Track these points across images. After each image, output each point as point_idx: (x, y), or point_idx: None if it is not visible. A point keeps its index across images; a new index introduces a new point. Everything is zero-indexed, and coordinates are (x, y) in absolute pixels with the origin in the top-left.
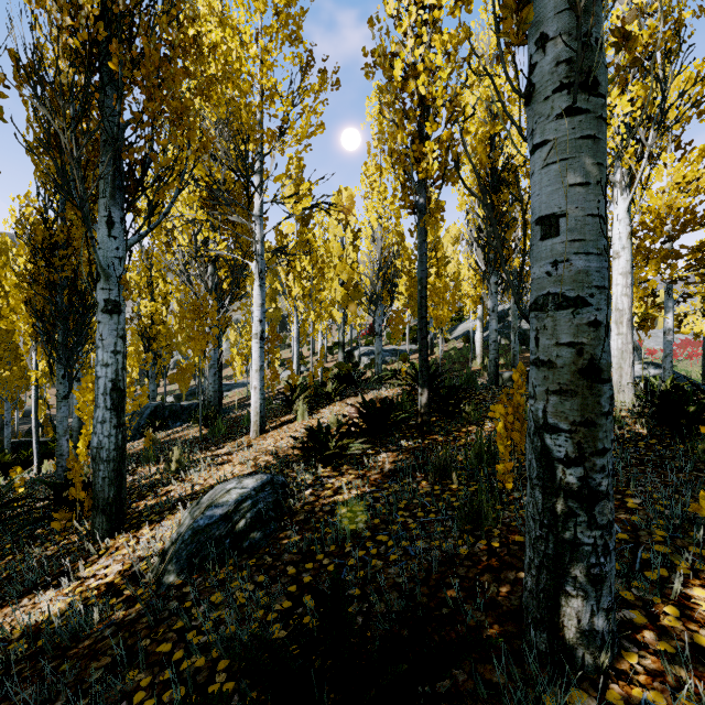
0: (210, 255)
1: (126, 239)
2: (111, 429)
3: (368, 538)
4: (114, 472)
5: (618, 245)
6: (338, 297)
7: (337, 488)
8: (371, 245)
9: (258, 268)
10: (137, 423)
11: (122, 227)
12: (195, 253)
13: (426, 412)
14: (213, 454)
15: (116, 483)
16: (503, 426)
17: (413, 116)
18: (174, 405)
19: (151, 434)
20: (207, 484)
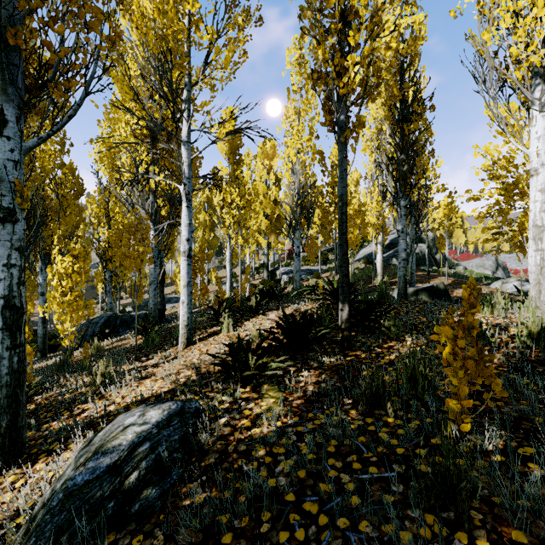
0: (150, 185)
1: (20, 140)
2: (3, 351)
3: (292, 503)
4: (7, 398)
5: (537, 162)
6: (263, 227)
7: (256, 416)
8: (291, 176)
9: (185, 189)
10: (92, 331)
11: (19, 128)
12: (137, 184)
13: (347, 328)
14: (141, 365)
15: (10, 410)
16: (451, 352)
17: (335, 29)
18: (125, 315)
19: (96, 342)
20: (124, 402)
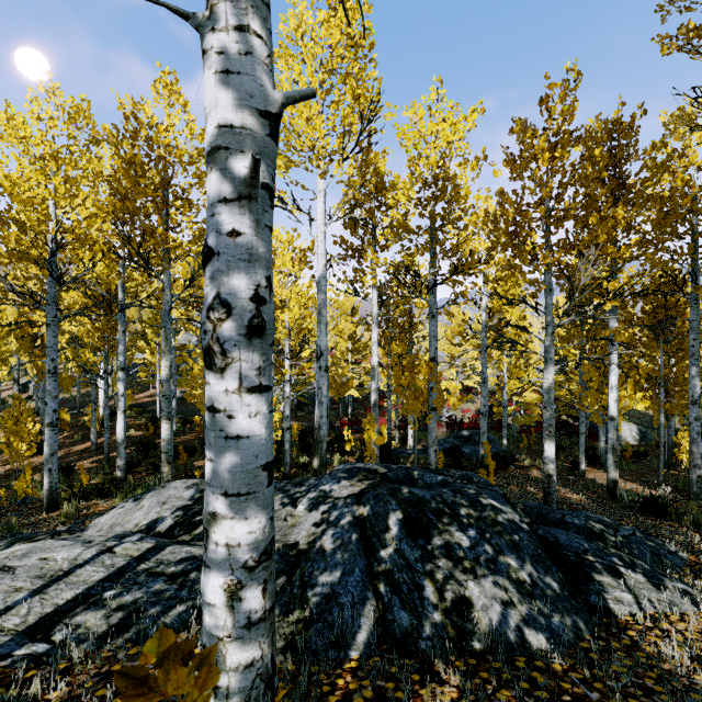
0: None
1: None
2: None
3: None
4: None
5: (99, 383)
6: (14, 347)
7: None
8: None
9: None
10: None
11: None
12: None
13: None
14: None
15: None
16: None
17: None
18: None
19: None
20: None
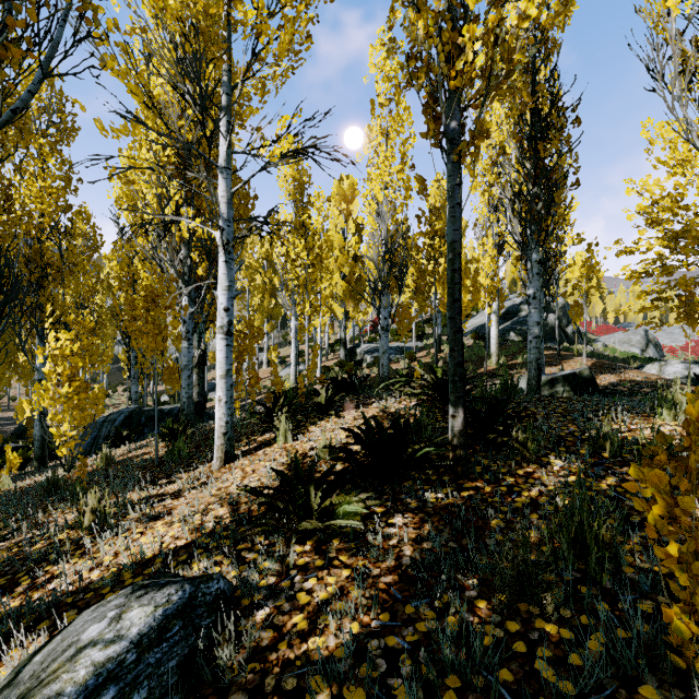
0: (182, 233)
1: None
2: None
3: None
4: None
5: None
6: (340, 292)
7: (317, 608)
8: (376, 221)
9: (221, 236)
10: (107, 431)
11: None
12: (163, 232)
13: (462, 444)
14: (158, 492)
15: None
16: (666, 516)
17: None
18: (152, 410)
19: (104, 452)
20: (115, 565)
